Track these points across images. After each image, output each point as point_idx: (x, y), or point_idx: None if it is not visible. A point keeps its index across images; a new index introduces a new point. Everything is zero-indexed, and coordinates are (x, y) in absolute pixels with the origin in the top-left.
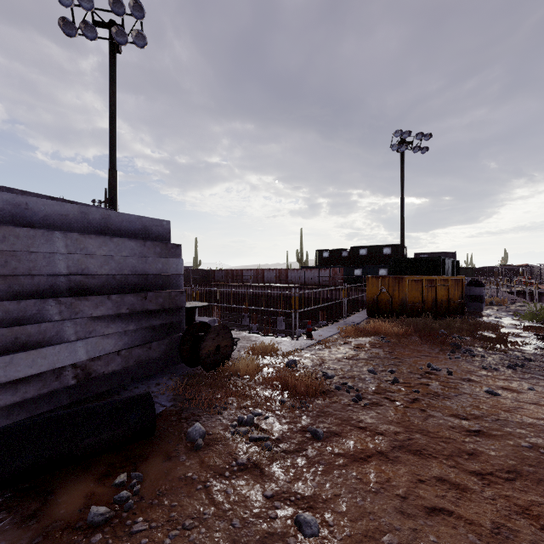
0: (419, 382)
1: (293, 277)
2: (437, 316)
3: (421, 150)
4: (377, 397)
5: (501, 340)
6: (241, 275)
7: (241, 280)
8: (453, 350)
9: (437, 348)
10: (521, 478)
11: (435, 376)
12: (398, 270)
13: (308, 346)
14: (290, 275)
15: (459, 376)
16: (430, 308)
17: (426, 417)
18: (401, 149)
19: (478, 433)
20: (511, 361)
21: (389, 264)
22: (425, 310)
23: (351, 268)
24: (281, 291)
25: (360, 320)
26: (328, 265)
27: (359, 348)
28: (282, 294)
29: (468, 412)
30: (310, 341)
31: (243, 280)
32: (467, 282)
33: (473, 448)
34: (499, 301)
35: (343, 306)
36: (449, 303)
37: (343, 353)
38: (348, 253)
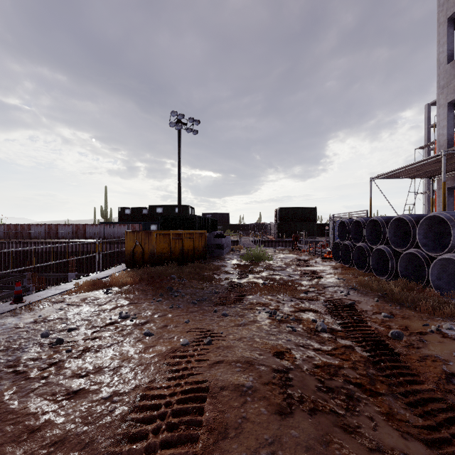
0: (89, 336)
1: (92, 232)
2: (183, 263)
3: (193, 131)
4: (3, 373)
5: (210, 279)
6: (27, 231)
7: (29, 237)
8: (162, 294)
9: (153, 293)
10: (61, 448)
11: (114, 326)
12: (166, 226)
13: (3, 313)
14: (88, 231)
15: (140, 320)
16: (178, 256)
17: (35, 388)
18: (178, 127)
19: (74, 394)
20: (202, 296)
21: (160, 221)
22: (173, 259)
23: (148, 224)
24: (77, 246)
25: (115, 272)
26: (130, 221)
27: (70, 305)
28: (78, 249)
29: (98, 365)
30: (15, 305)
31: (31, 236)
32: (215, 235)
33: (47, 419)
34: (239, 247)
35: (97, 260)
36: (194, 252)
37: (40, 315)
38: (148, 211)
